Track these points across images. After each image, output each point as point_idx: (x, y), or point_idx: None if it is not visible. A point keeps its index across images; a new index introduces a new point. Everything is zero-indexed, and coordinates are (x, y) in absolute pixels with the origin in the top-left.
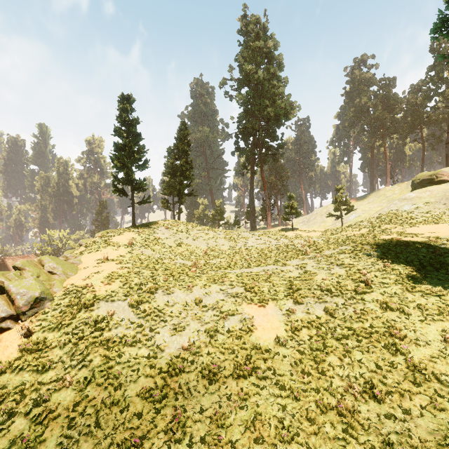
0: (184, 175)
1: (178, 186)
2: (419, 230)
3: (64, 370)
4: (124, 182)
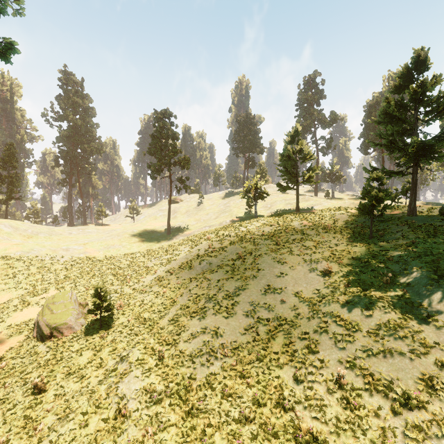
0: (14, 184)
1: (9, 193)
2: (157, 224)
3: (26, 267)
4: None
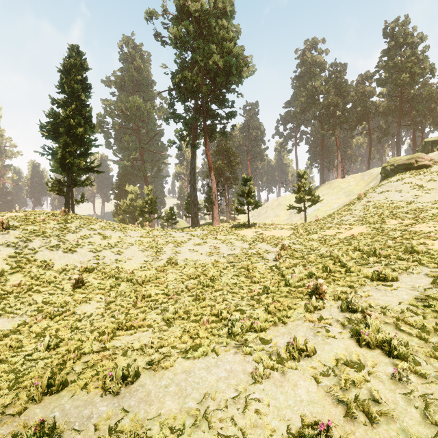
0: (73, 133)
1: (60, 151)
2: None
3: None
4: None
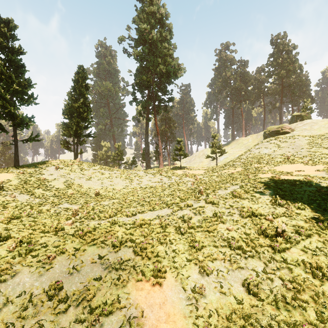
0: (81, 116)
1: (75, 126)
2: (285, 169)
3: None
4: (1, 116)
